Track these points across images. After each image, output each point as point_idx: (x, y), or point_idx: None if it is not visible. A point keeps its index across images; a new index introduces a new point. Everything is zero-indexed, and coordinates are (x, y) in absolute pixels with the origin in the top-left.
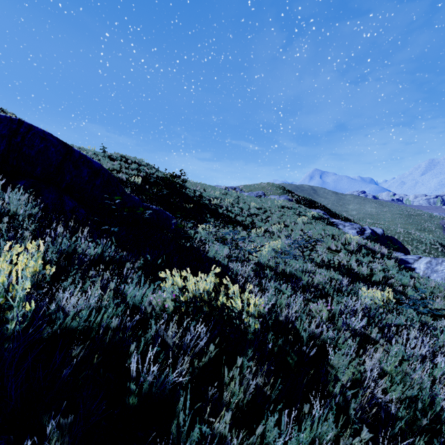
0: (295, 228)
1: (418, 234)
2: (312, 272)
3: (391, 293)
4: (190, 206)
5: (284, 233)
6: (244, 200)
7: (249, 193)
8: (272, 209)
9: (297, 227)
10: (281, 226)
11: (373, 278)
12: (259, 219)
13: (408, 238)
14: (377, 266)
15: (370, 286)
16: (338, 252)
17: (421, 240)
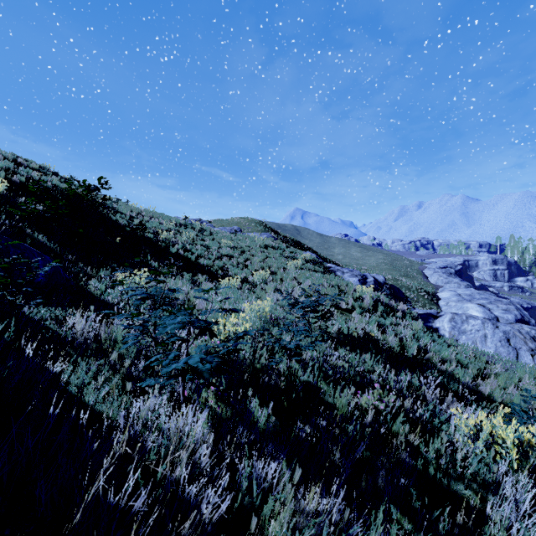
0: (286, 276)
1: (405, 281)
2: (337, 366)
3: (535, 430)
4: (116, 239)
5: (271, 285)
6: (212, 236)
7: (221, 228)
8: (252, 249)
9: (289, 275)
10: (267, 273)
11: (407, 354)
12: (234, 263)
13: (397, 286)
14: (405, 332)
15: (418, 376)
16: (350, 311)
17: (408, 288)
